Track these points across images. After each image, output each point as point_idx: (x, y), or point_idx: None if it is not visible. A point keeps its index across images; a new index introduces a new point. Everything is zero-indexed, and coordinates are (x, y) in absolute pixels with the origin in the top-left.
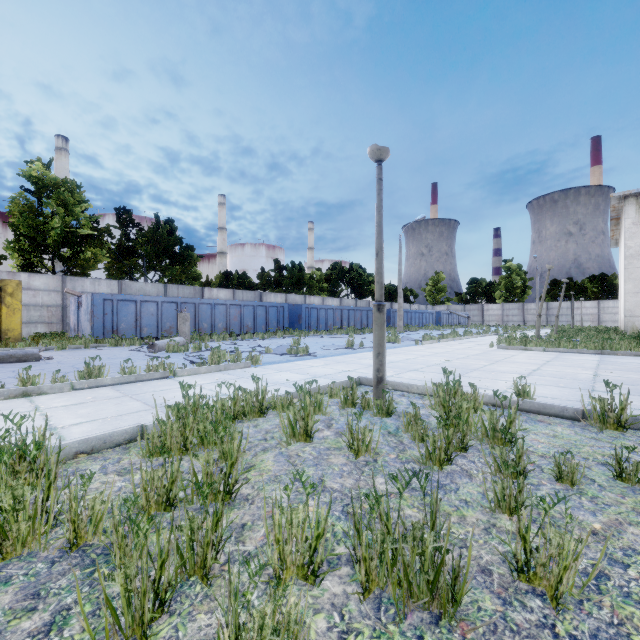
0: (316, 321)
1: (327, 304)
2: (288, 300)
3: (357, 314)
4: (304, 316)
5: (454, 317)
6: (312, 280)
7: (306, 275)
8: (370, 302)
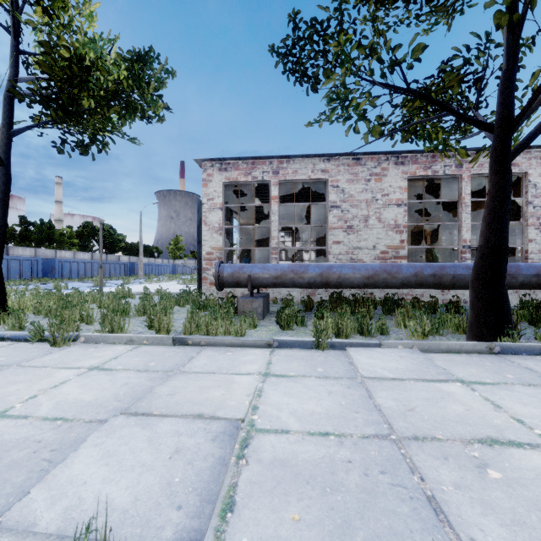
0: (69, 271)
1: (79, 257)
2: (38, 253)
3: (106, 266)
4: (58, 268)
5: (187, 268)
6: (63, 237)
7: (57, 232)
8: (120, 256)
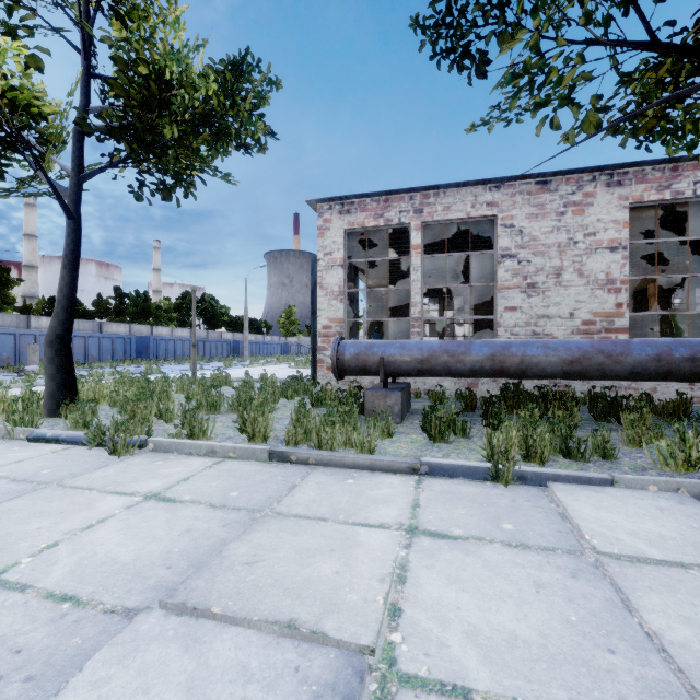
0: (165, 351)
1: (177, 335)
2: (133, 330)
3: (206, 345)
4: (152, 347)
5: (301, 348)
6: (160, 310)
7: (153, 305)
8: (223, 333)
